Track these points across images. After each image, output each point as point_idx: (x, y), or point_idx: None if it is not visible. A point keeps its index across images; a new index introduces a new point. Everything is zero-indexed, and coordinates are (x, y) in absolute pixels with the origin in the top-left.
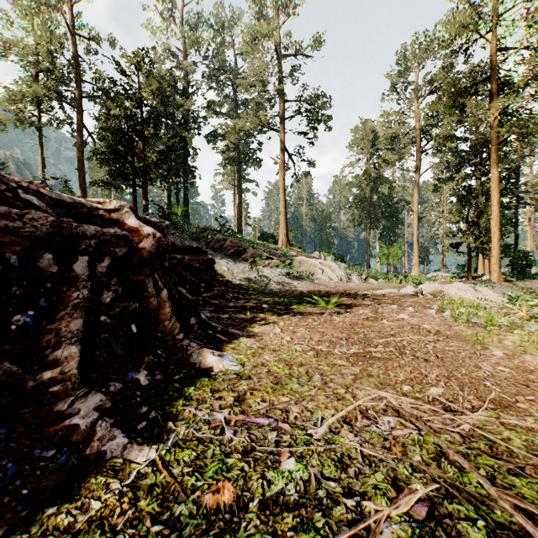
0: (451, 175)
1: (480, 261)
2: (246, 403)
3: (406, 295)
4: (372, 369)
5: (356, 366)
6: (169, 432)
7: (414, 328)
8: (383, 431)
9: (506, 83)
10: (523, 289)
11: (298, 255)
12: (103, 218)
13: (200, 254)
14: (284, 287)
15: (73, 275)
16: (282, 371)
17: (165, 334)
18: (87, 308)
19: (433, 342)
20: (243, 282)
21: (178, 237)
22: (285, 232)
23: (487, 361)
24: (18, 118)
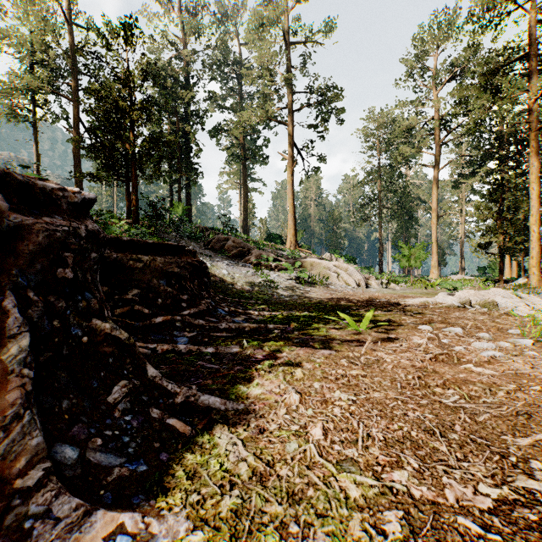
0: (473, 170)
1: (506, 262)
2: None
3: (450, 307)
4: None
5: None
6: None
7: None
8: None
9: None
10: None
11: (308, 256)
12: None
13: (182, 254)
14: (294, 294)
15: None
16: None
17: None
18: None
19: None
20: (245, 288)
21: (174, 236)
22: (293, 232)
23: None
24: (9, 112)
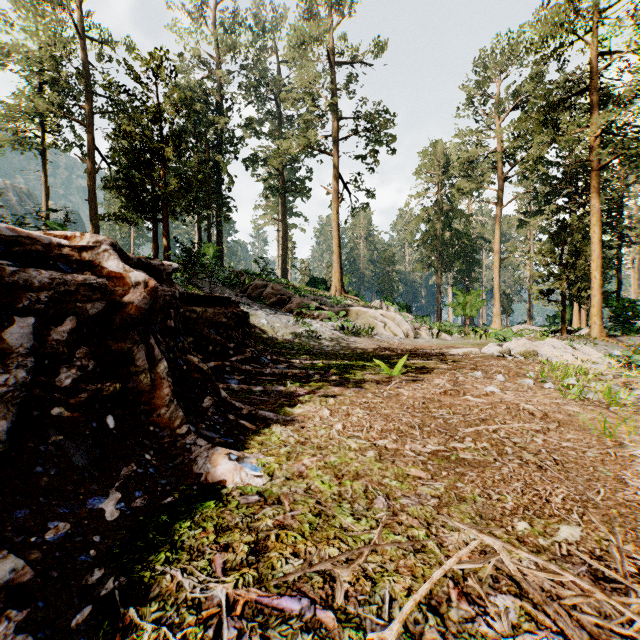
0: (540, 207)
1: (575, 311)
2: (267, 558)
3: (490, 356)
4: (463, 485)
5: (438, 478)
6: (126, 629)
7: (511, 408)
8: (500, 635)
9: (609, 94)
10: (630, 347)
11: (355, 304)
12: (69, 259)
13: (228, 305)
14: (337, 344)
15: (3, 347)
16: (327, 488)
17: (160, 427)
18: (22, 400)
19: (542, 433)
20: (286, 338)
21: (208, 283)
22: (339, 276)
23: (630, 468)
24: (15, 139)
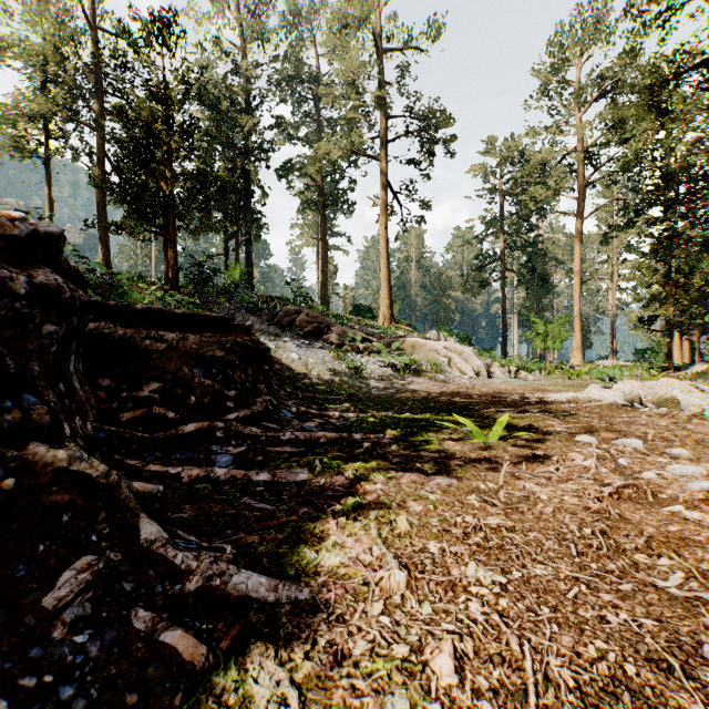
0: (629, 219)
1: (675, 343)
2: None
3: (612, 406)
4: None
5: None
6: None
7: None
8: None
9: None
10: None
11: (409, 335)
12: None
13: (229, 331)
14: (390, 386)
15: None
16: None
17: None
18: None
19: None
20: (322, 378)
21: (227, 308)
22: (388, 303)
23: None
24: (12, 145)
